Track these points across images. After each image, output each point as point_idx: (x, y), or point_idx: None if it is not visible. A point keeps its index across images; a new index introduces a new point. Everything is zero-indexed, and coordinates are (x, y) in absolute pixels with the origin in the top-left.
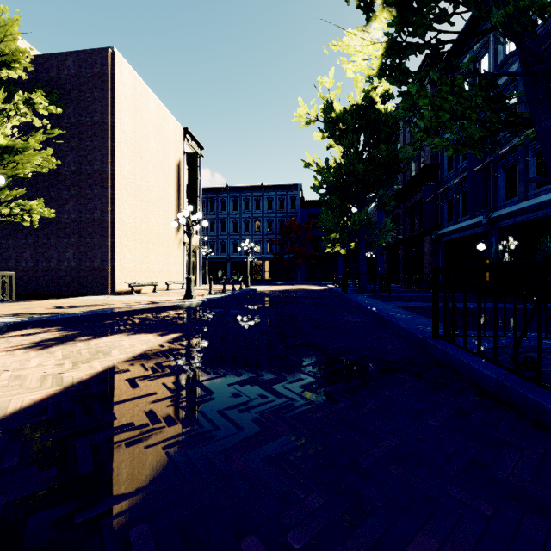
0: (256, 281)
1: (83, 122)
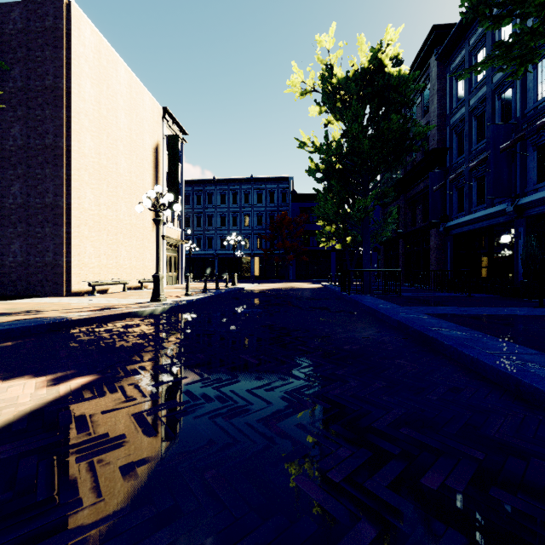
0: (245, 279)
1: (31, 87)
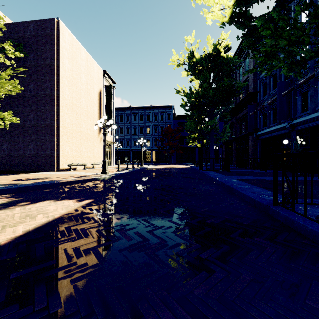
0: (147, 163)
1: (39, 64)
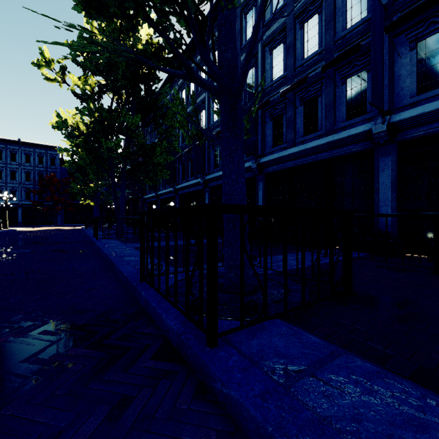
0: (12, 225)
1: None
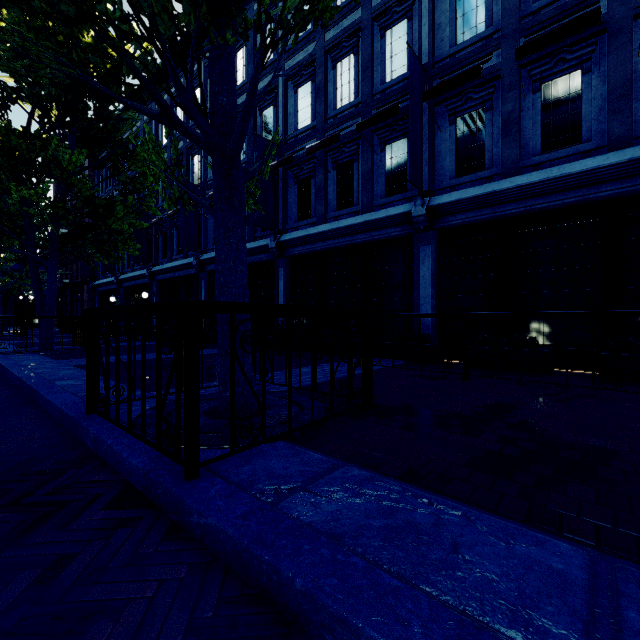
0: None
1: None
